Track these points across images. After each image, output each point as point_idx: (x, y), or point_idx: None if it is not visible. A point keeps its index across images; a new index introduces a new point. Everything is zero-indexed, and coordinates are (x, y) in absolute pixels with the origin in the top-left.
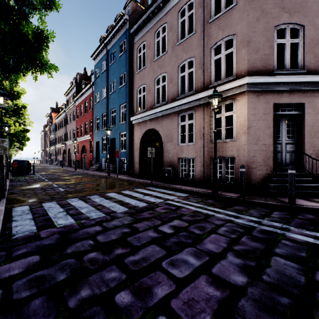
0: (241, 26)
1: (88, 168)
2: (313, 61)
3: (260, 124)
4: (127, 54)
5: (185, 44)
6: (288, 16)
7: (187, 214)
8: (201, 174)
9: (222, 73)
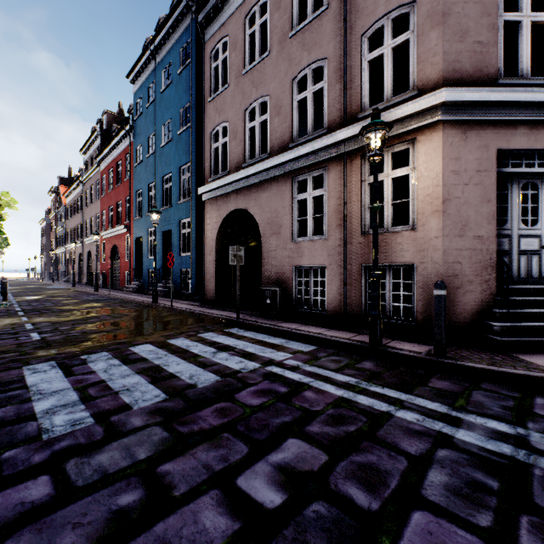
0: None
1: (123, 288)
2: None
3: (470, 193)
4: (194, 68)
5: (307, 33)
6: None
7: (320, 411)
8: (341, 300)
9: (386, 87)
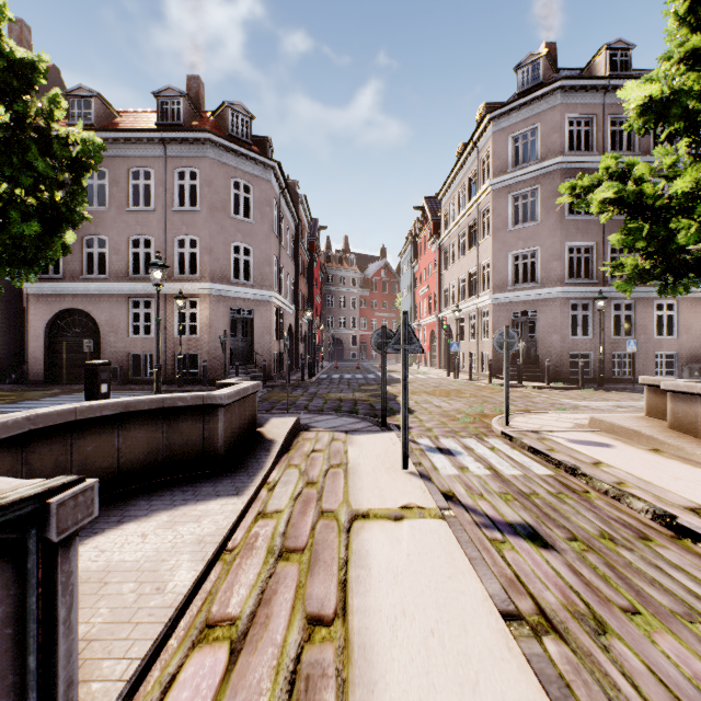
0: (205, 234)
1: None
2: (260, 277)
3: (221, 324)
4: None
5: (141, 216)
6: (243, 237)
7: None
8: (163, 371)
9: (187, 269)
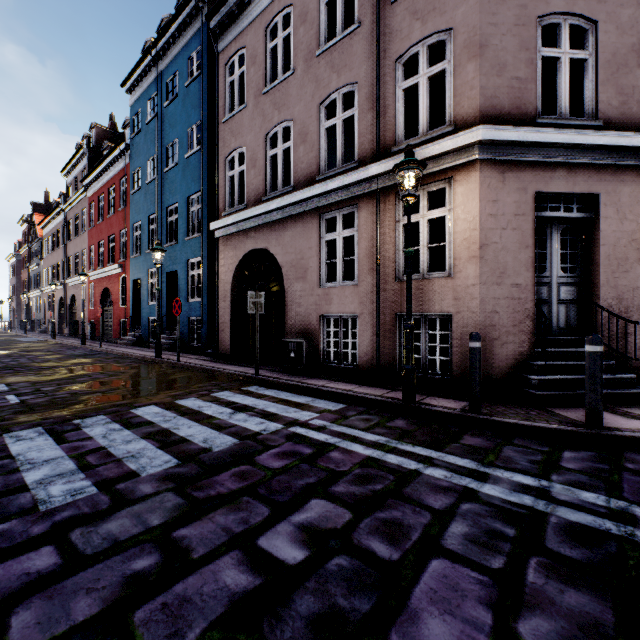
0: (467, 10)
1: (117, 340)
2: (616, 102)
3: (508, 238)
4: (205, 81)
5: (336, 53)
6: None
7: (347, 471)
8: (373, 353)
9: (421, 120)
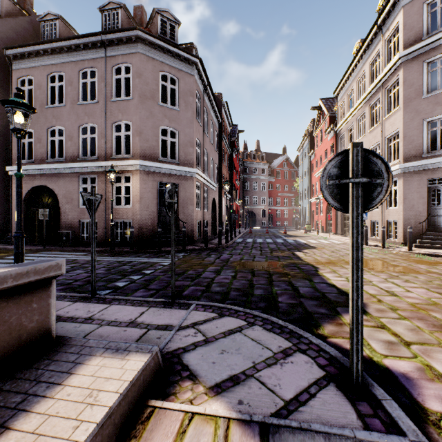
0: (136, 119)
1: None
2: (184, 156)
3: (150, 196)
4: None
5: (87, 108)
6: (169, 122)
7: (83, 261)
8: (104, 235)
9: (122, 149)
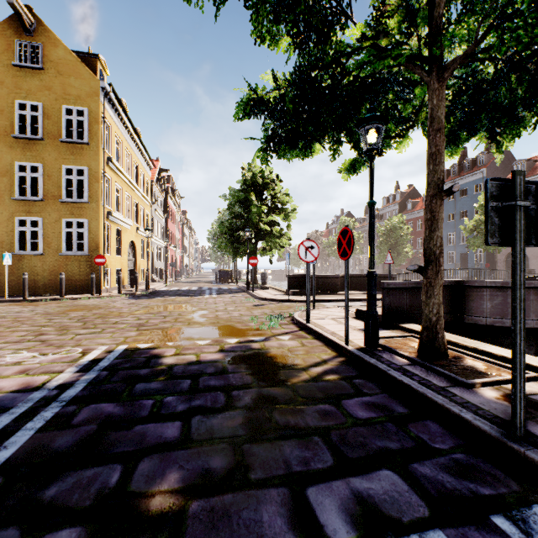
0: None
1: None
2: None
3: None
4: None
5: None
6: None
7: None
8: None
9: None
